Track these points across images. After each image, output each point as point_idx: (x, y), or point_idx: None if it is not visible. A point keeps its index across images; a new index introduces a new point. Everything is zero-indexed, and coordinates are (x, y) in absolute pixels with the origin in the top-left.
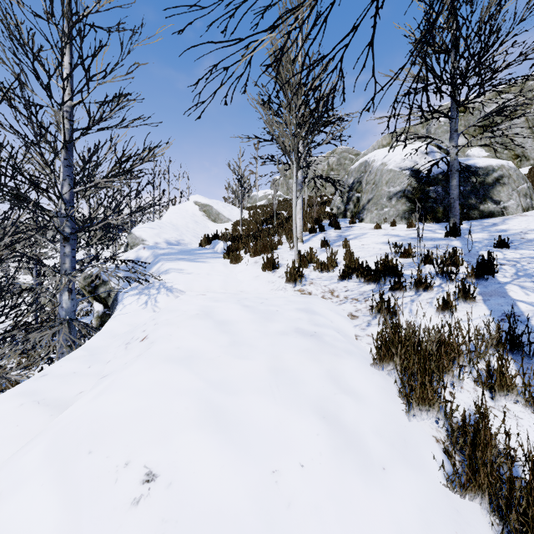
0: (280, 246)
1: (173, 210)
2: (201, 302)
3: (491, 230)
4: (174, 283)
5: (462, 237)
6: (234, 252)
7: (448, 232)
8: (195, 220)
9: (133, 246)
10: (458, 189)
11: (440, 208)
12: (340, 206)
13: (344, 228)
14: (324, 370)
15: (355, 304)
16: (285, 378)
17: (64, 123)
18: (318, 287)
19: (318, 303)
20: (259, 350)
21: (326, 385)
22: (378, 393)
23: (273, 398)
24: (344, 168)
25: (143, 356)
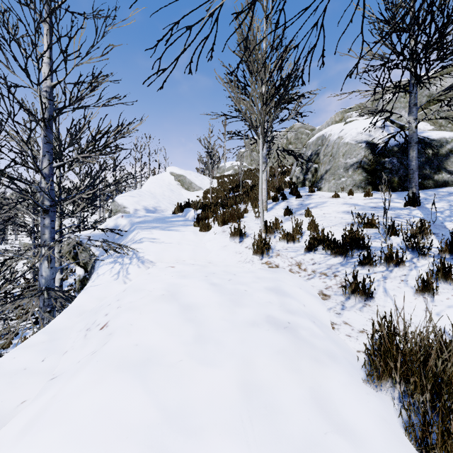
0: (246, 214)
1: (152, 180)
2: (168, 278)
3: (450, 200)
4: (146, 253)
5: (422, 207)
6: (203, 221)
7: (407, 202)
8: (171, 189)
9: (116, 213)
10: (417, 161)
11: (395, 178)
12: (300, 176)
13: (304, 196)
14: (306, 390)
15: (324, 279)
16: (260, 404)
17: (42, 101)
18: (285, 259)
19: (287, 279)
20: (226, 351)
21: (312, 417)
22: (379, 429)
23: (245, 443)
24: (301, 141)
25: (94, 359)
